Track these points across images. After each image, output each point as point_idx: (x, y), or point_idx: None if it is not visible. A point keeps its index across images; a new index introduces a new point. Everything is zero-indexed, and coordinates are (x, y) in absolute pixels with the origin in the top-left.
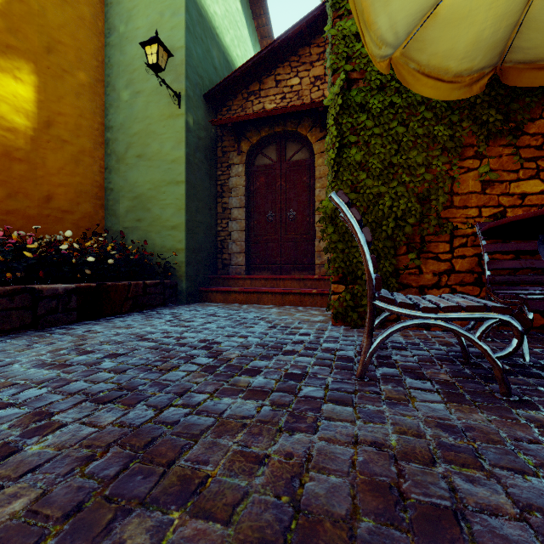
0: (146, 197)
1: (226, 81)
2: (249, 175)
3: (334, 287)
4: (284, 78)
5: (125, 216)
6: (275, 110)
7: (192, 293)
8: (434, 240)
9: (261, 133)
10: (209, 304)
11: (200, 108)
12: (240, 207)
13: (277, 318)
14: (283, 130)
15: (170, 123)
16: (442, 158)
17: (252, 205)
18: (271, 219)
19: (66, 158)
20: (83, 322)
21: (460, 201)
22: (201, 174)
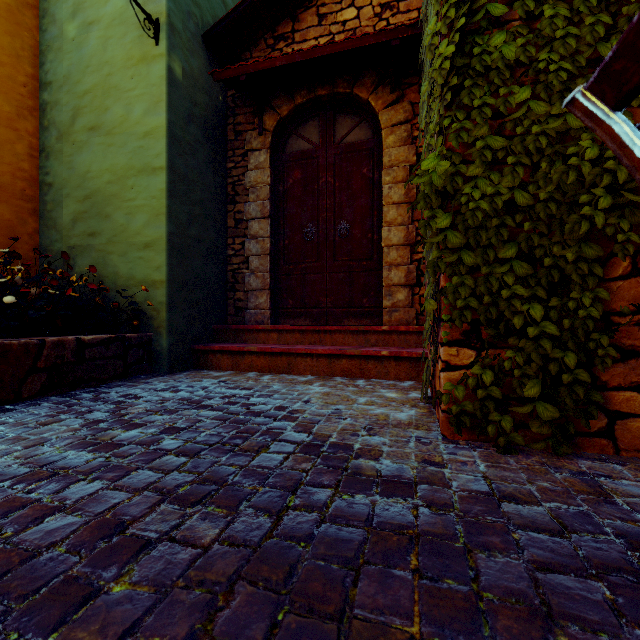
0: (104, 196)
1: (238, 10)
2: (277, 168)
3: (450, 354)
4: (331, 10)
5: (71, 228)
6: (318, 49)
7: (180, 355)
8: None
9: (295, 98)
10: (207, 374)
11: (195, 54)
12: (263, 218)
13: (321, 412)
14: (330, 93)
15: (142, 71)
16: None
17: (281, 214)
18: (311, 237)
19: None
20: None
21: None
22: (197, 162)
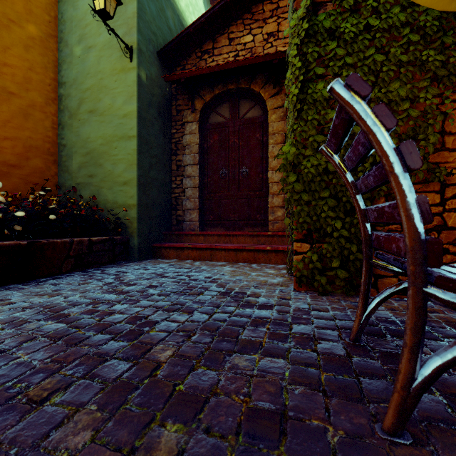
0: (98, 153)
1: (179, 37)
2: (203, 133)
3: (297, 246)
4: (237, 36)
5: (77, 172)
6: (229, 64)
7: (145, 249)
8: (420, 189)
9: (214, 90)
10: (161, 261)
11: (153, 64)
12: (194, 164)
13: (230, 279)
14: (236, 87)
15: (122, 77)
16: (432, 89)
17: (205, 162)
18: (224, 176)
19: (13, 111)
20: (7, 286)
21: (453, 142)
22: (154, 131)
